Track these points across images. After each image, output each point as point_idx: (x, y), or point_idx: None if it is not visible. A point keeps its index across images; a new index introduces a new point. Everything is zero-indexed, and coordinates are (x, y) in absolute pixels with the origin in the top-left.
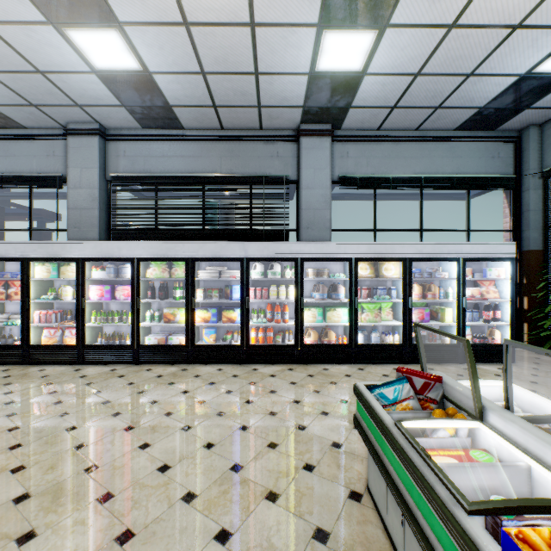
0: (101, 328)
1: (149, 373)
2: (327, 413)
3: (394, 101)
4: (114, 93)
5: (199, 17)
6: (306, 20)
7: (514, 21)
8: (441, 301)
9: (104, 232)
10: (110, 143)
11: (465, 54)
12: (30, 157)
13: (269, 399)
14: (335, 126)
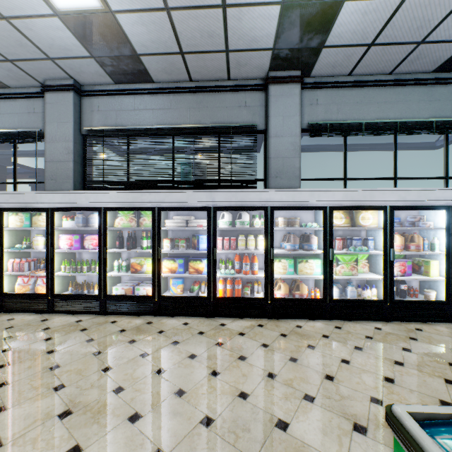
0: (73, 276)
1: (112, 326)
2: (312, 398)
3: (373, 36)
4: (81, 41)
5: None
6: None
7: None
8: (426, 253)
9: (79, 184)
10: (85, 99)
11: None
12: (13, 114)
13: (238, 370)
14: (304, 73)
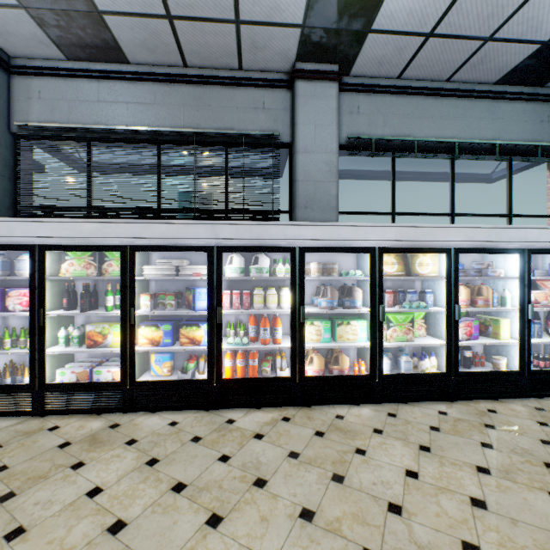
0: None
1: (49, 437)
2: None
3: (433, 21)
4: None
5: None
6: None
7: None
8: (497, 310)
9: (7, 210)
10: (17, 78)
11: None
12: None
13: (253, 510)
14: (342, 69)
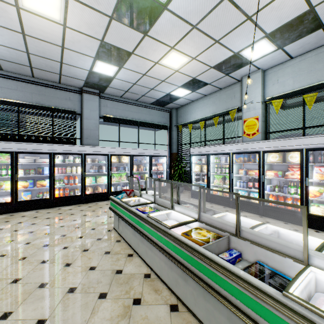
0: None
1: None
2: (99, 216)
3: (127, 89)
4: None
5: (32, 34)
6: (89, 54)
7: (162, 79)
8: (144, 172)
9: None
10: None
11: (150, 83)
12: None
13: (71, 217)
14: (101, 91)
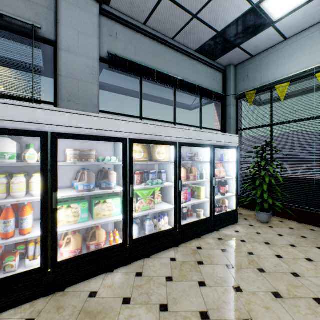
0: None
1: None
2: None
3: None
4: None
5: None
6: None
7: None
8: (200, 182)
9: None
10: None
11: None
12: None
13: None
14: None
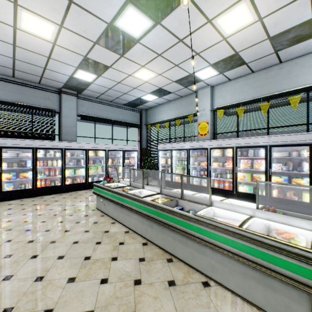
0: None
1: None
2: (81, 201)
3: (103, 92)
4: None
5: (23, 46)
6: (72, 65)
7: (134, 87)
8: (118, 164)
9: None
10: None
11: (123, 89)
12: None
13: (56, 203)
14: (78, 93)
